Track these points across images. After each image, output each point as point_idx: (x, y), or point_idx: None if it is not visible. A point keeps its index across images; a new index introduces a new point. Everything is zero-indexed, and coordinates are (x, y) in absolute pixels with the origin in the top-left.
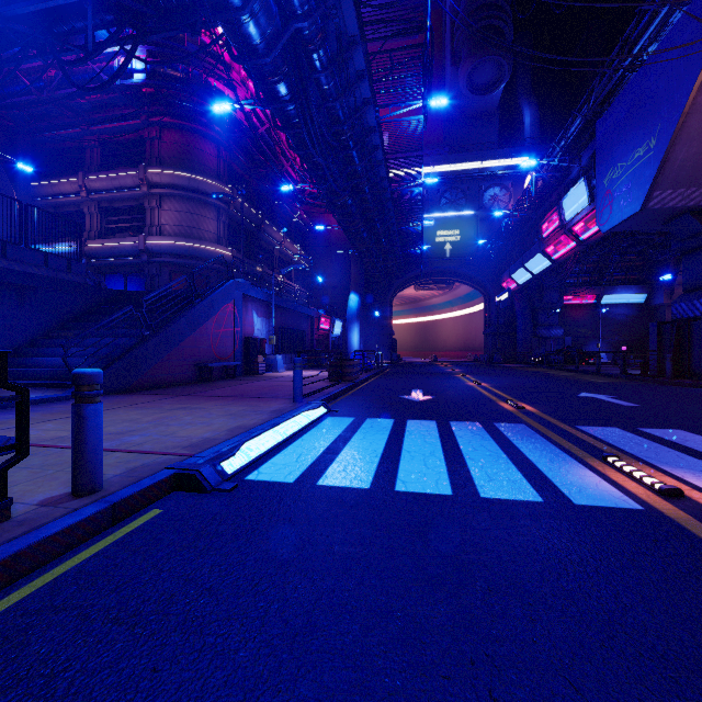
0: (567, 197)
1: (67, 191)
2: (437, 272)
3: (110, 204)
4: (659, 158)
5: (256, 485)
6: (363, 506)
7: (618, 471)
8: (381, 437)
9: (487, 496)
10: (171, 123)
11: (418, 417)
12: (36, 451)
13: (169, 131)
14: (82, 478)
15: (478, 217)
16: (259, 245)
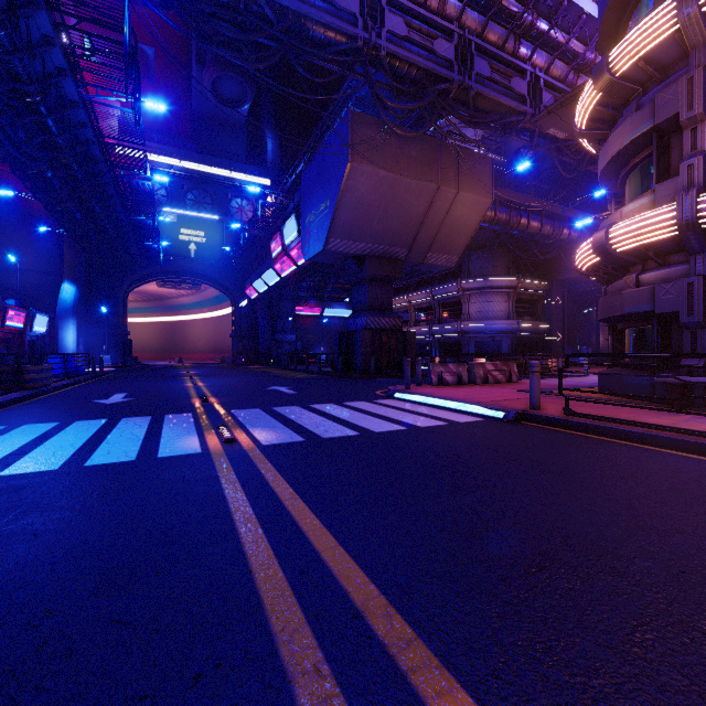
0: (286, 227)
1: None
2: (181, 271)
3: None
4: (331, 215)
5: None
6: None
7: (217, 434)
8: (25, 439)
9: (90, 464)
10: None
11: (92, 417)
12: None
13: None
14: None
15: (224, 224)
16: None
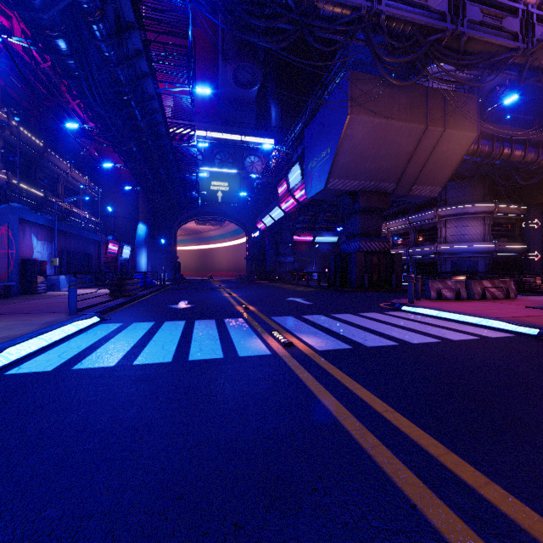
0: (291, 173)
1: None
2: (212, 212)
3: None
4: (331, 160)
5: (14, 376)
6: (104, 376)
7: (274, 338)
8: (139, 334)
9: (193, 359)
10: None
11: (174, 319)
12: None
13: None
14: None
15: (241, 176)
16: (42, 171)
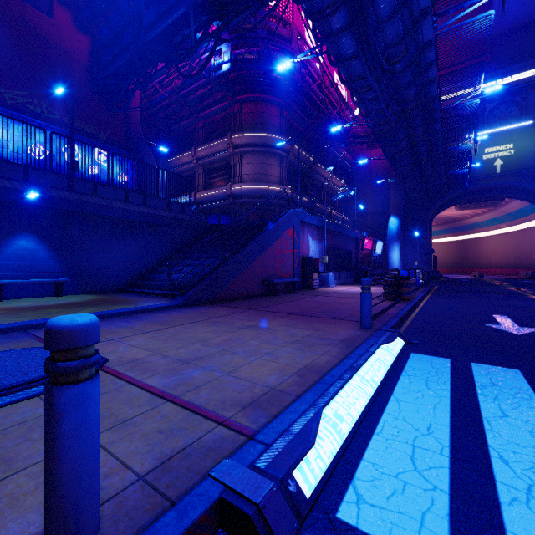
0: None
1: (186, 161)
2: (483, 190)
3: (210, 166)
4: None
5: None
6: None
7: None
8: None
9: None
10: (248, 98)
11: None
12: (102, 382)
13: (246, 104)
14: (53, 527)
15: None
16: (311, 183)
